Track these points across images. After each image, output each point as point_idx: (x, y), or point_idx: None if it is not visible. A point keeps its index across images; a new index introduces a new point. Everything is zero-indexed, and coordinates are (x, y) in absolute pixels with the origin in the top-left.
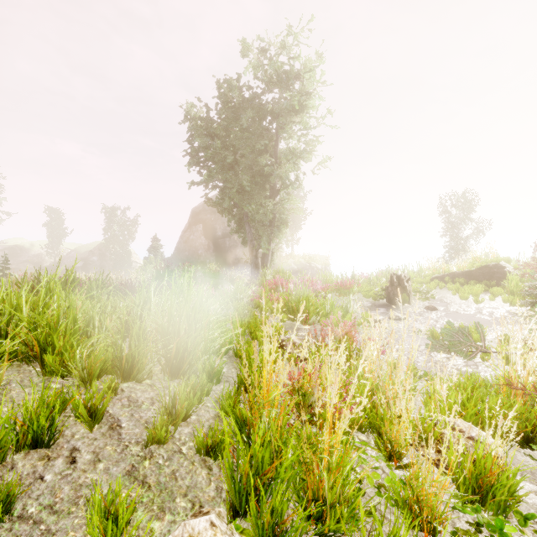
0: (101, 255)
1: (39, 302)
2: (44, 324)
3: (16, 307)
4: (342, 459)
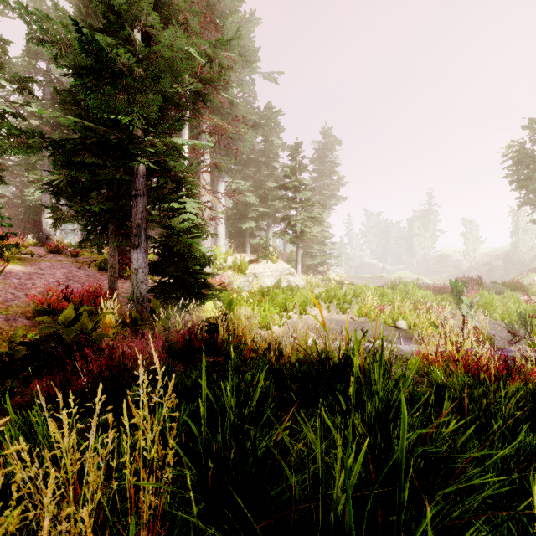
0: (507, 259)
1: (360, 288)
2: (359, 292)
3: (357, 288)
4: (366, 310)
